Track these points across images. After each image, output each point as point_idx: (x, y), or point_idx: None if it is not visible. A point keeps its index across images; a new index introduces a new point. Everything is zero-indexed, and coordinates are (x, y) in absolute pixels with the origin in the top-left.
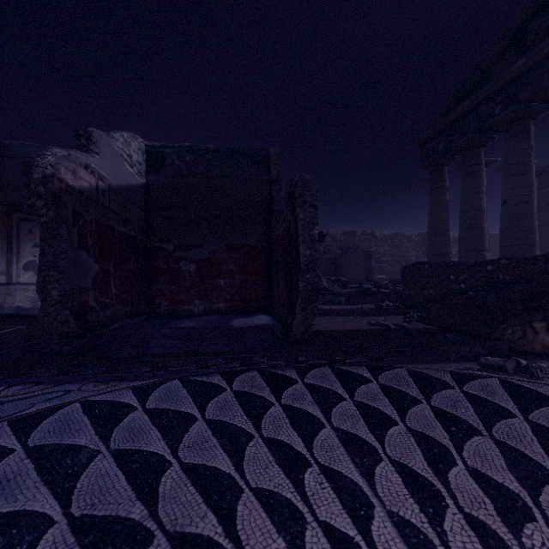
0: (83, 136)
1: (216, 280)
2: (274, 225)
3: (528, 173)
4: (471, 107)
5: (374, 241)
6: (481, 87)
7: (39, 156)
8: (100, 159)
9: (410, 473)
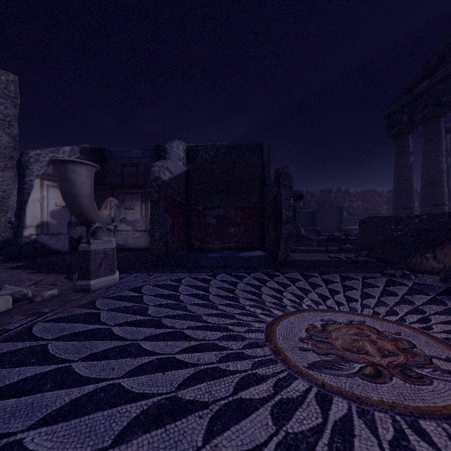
0: (162, 151)
1: (228, 228)
2: (266, 193)
3: None
4: (430, 85)
5: (348, 197)
6: (439, 69)
7: (151, 167)
8: (171, 162)
9: (321, 294)
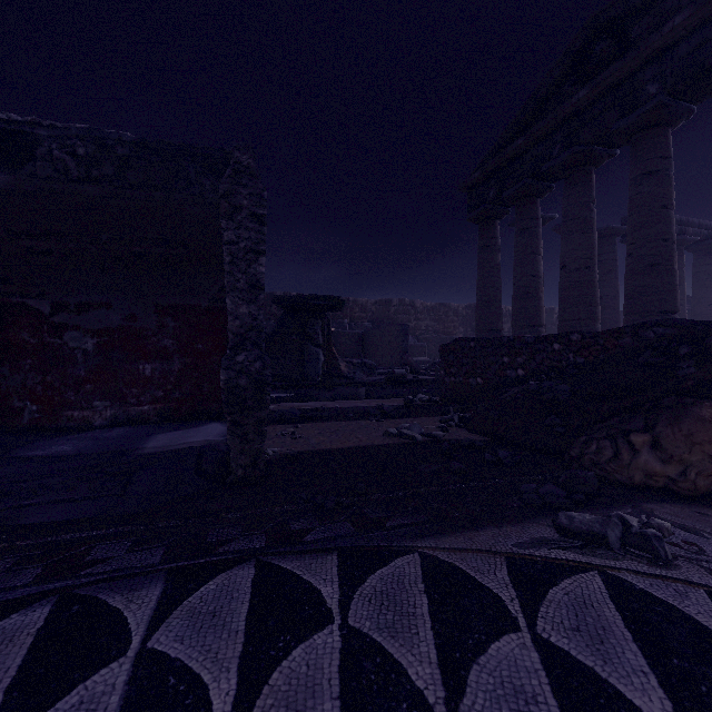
0: None
1: (137, 364)
2: None
3: (590, 232)
4: (526, 146)
5: (414, 313)
6: (538, 122)
7: None
8: None
9: None
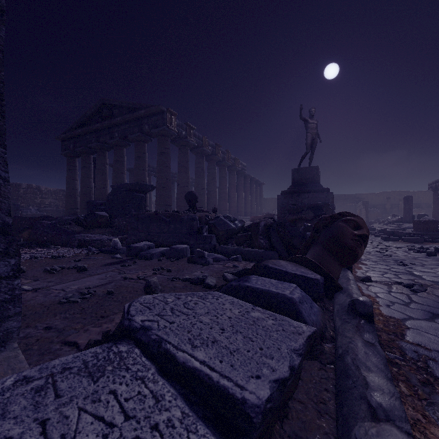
0: None
1: None
2: None
3: (105, 175)
4: (83, 133)
5: (40, 194)
6: (87, 126)
7: None
8: None
9: None
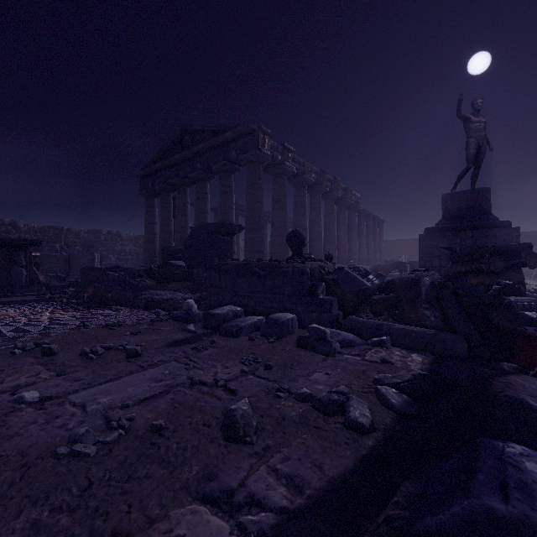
0: None
1: None
2: None
3: (185, 216)
4: (162, 168)
5: (120, 241)
6: (166, 159)
7: None
8: None
9: None
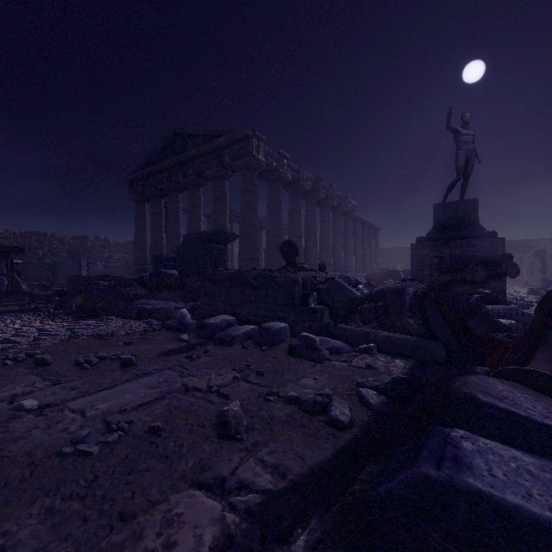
0: None
1: None
2: None
3: (178, 222)
4: (153, 172)
5: (108, 247)
6: (157, 163)
7: None
8: None
9: None
